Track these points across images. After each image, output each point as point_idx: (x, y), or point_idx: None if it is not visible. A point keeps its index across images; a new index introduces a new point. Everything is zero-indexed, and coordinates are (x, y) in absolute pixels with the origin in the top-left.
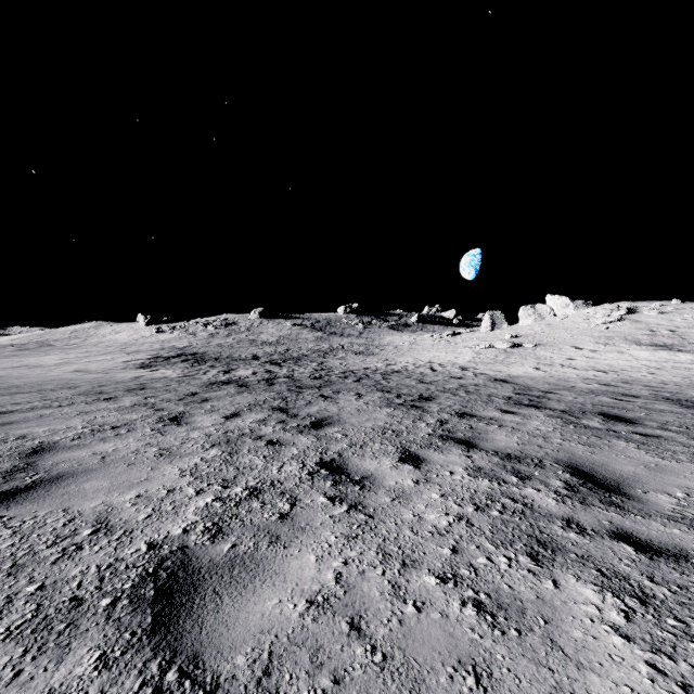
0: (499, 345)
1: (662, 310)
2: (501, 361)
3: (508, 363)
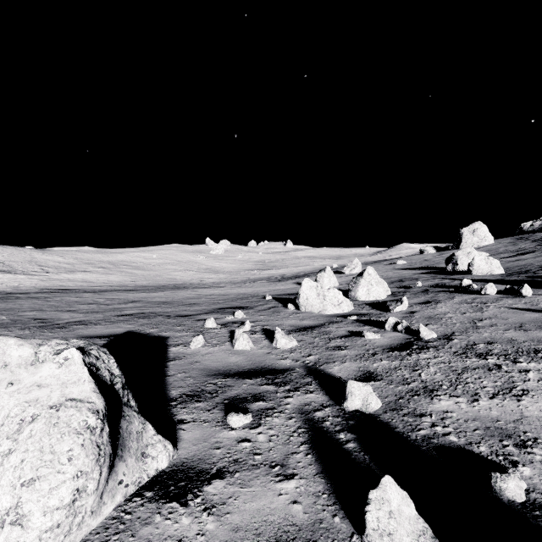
0: None
1: None
2: None
3: None
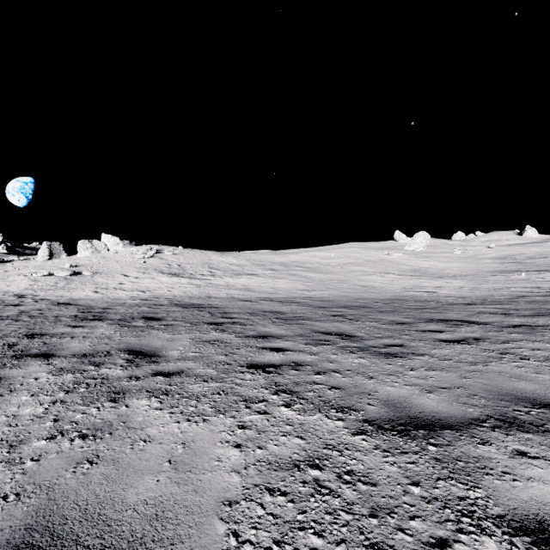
0: (59, 273)
1: (174, 252)
2: (62, 287)
3: (69, 289)
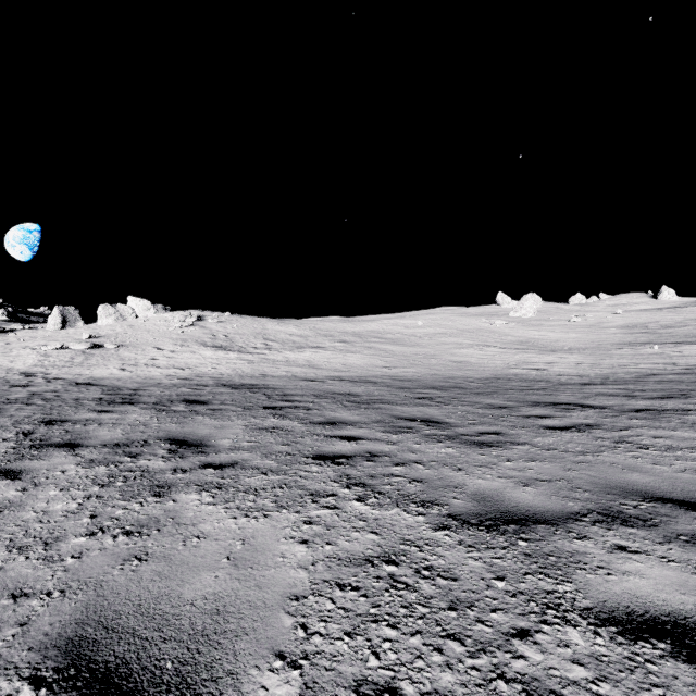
0: (76, 346)
1: (220, 320)
2: (80, 364)
3: (89, 366)
